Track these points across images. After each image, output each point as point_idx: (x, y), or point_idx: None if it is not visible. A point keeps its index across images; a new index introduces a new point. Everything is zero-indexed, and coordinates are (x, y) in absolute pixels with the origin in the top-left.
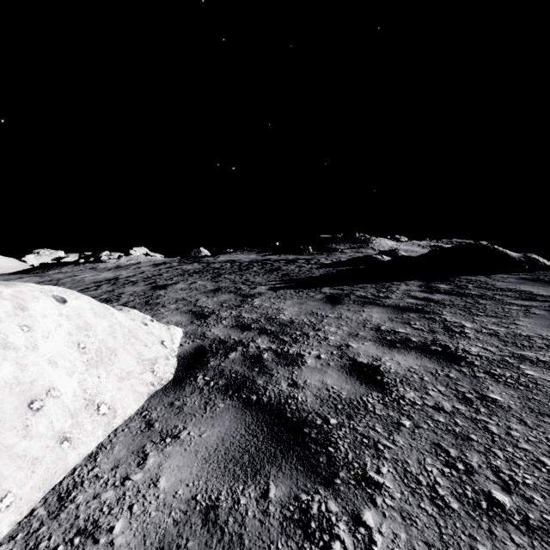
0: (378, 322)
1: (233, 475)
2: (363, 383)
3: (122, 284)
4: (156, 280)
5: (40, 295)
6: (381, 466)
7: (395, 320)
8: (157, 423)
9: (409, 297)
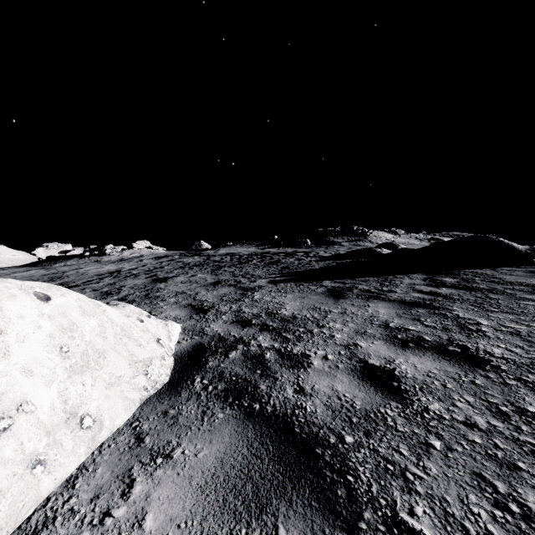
0: (386, 318)
1: (234, 513)
2: (378, 391)
3: (124, 277)
4: (157, 273)
5: (19, 292)
6: (414, 504)
7: (404, 317)
8: (148, 437)
9: (415, 291)
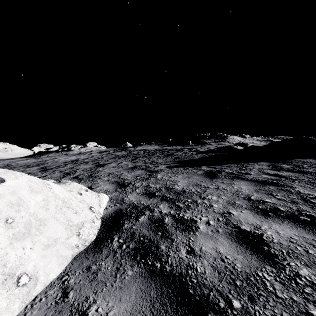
0: (247, 193)
1: None
2: (253, 254)
3: (79, 164)
4: (99, 161)
5: None
6: None
7: (260, 192)
8: (72, 292)
9: (264, 174)
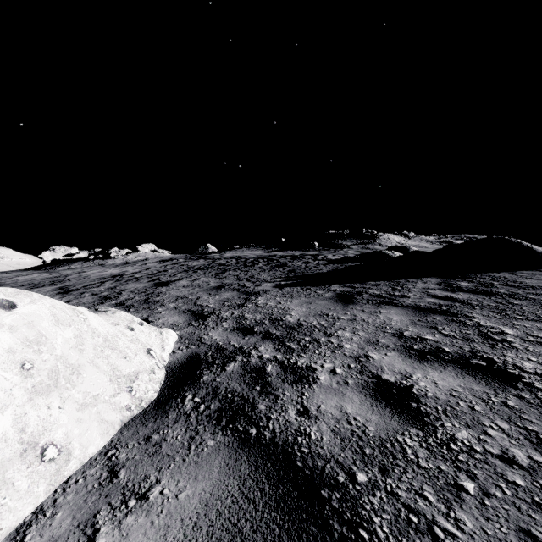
0: (399, 326)
1: None
2: (394, 413)
3: (125, 281)
4: (160, 276)
5: None
6: None
7: (419, 324)
8: (124, 470)
9: (429, 296)
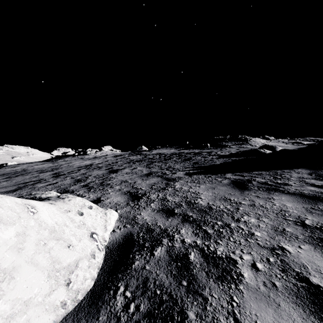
0: (297, 214)
1: None
2: None
3: (92, 169)
4: (113, 166)
5: None
6: None
7: (315, 213)
8: None
9: (308, 185)
